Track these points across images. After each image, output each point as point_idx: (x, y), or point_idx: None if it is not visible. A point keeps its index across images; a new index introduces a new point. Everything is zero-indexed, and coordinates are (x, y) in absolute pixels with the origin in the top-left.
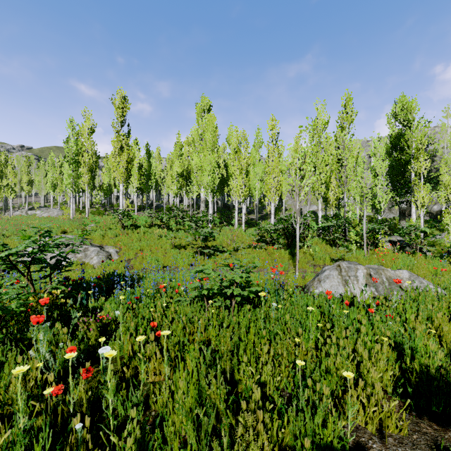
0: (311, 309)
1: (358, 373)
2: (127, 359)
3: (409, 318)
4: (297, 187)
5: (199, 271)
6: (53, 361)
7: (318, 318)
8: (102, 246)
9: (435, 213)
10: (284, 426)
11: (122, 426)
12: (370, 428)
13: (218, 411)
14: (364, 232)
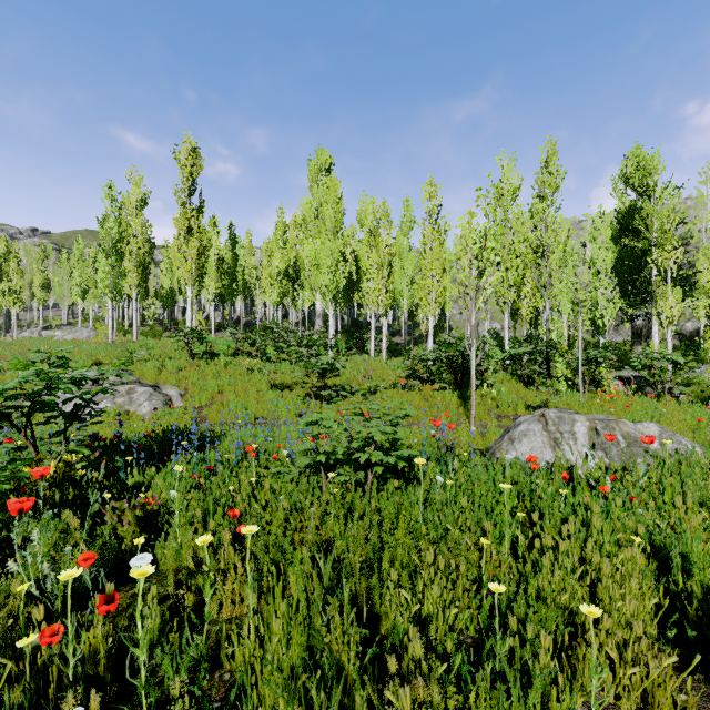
0: (507, 486)
1: (593, 600)
2: (184, 574)
3: (670, 502)
4: (473, 289)
5: (311, 423)
6: (53, 579)
7: (513, 502)
8: (157, 386)
9: (689, 334)
10: (469, 707)
11: (169, 703)
12: (625, 706)
13: (346, 676)
14: (580, 363)
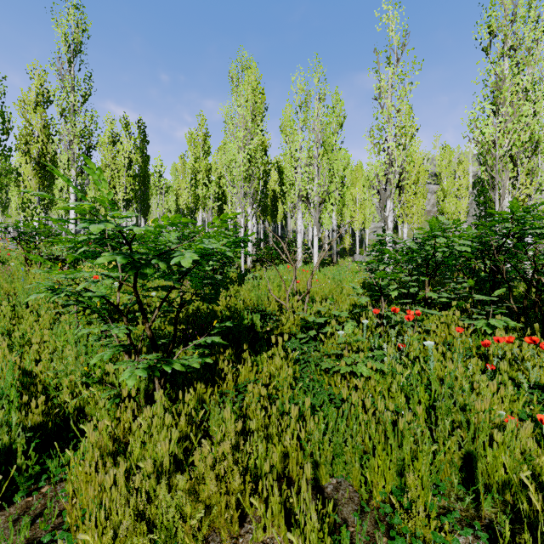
0: None
1: None
2: None
3: None
4: None
5: None
6: None
7: None
8: None
9: None
10: None
11: None
12: None
13: None
14: None
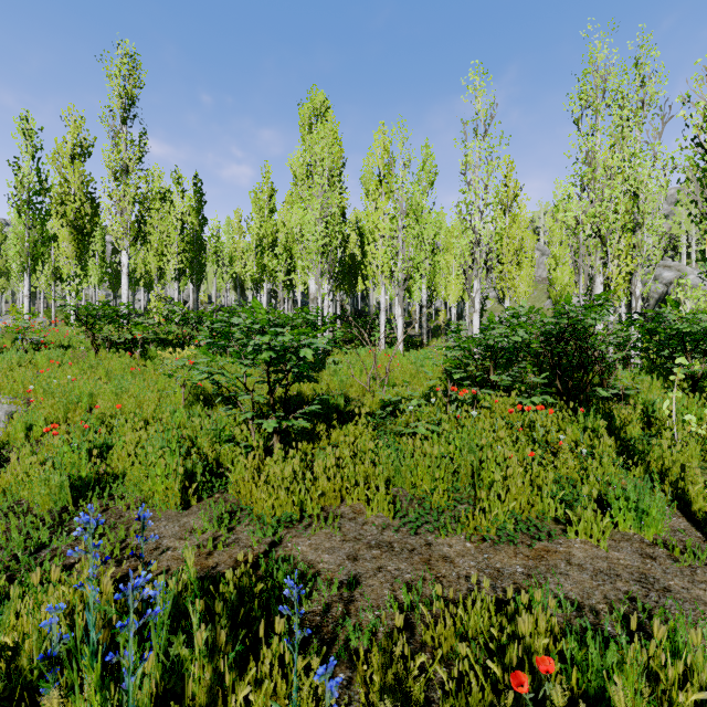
0: None
1: None
2: None
3: None
4: None
5: None
6: None
7: None
8: None
9: None
10: None
11: None
12: None
13: None
14: None
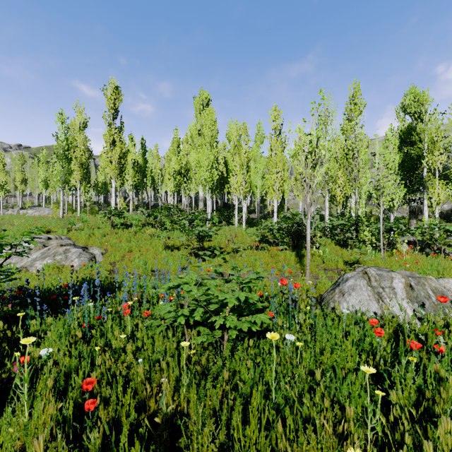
0: (370, 370)
1: None
2: None
3: None
4: (308, 177)
5: (174, 286)
6: None
7: (357, 360)
8: (86, 247)
9: (446, 212)
10: None
11: None
12: None
13: None
14: (381, 232)
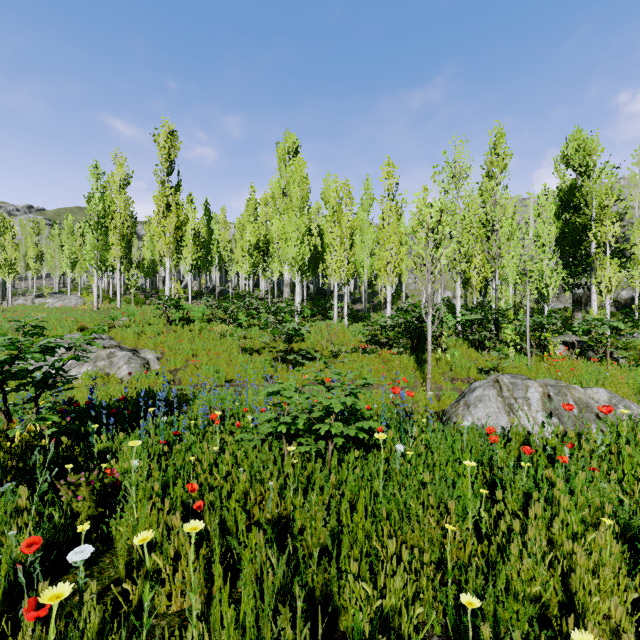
0: (471, 464)
1: (567, 592)
2: (135, 559)
3: (629, 472)
4: (429, 260)
5: (273, 393)
6: None
7: (473, 472)
8: (136, 350)
9: (624, 301)
10: None
11: None
12: None
13: None
14: (527, 329)
